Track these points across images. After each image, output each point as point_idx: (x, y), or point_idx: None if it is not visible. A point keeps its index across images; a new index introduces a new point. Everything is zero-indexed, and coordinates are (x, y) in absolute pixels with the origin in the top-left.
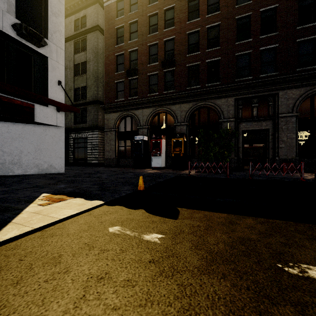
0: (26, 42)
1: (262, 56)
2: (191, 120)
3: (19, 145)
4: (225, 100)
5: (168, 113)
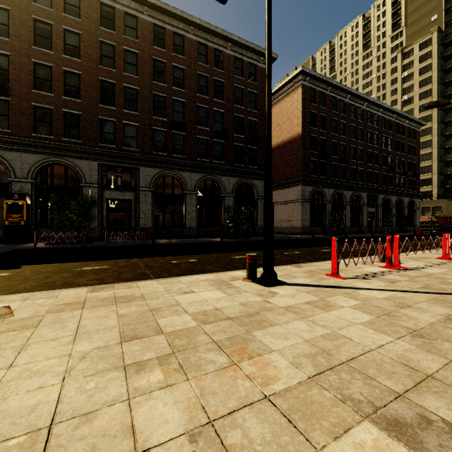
0: None
1: (126, 129)
2: (41, 173)
3: None
4: (87, 163)
5: None
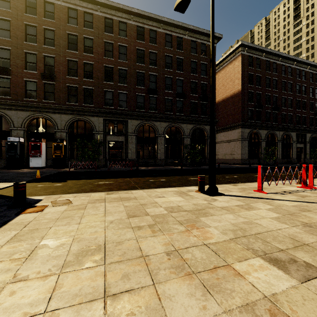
0: None
1: (120, 96)
2: (71, 126)
3: None
4: (97, 119)
5: (48, 120)
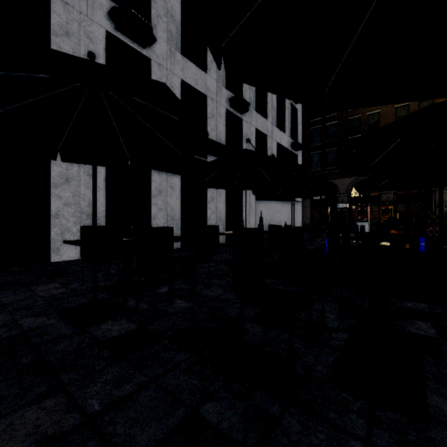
0: (292, 150)
1: None
2: None
3: (280, 216)
4: None
5: None
